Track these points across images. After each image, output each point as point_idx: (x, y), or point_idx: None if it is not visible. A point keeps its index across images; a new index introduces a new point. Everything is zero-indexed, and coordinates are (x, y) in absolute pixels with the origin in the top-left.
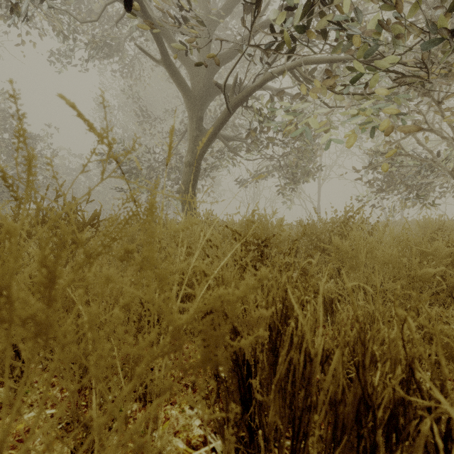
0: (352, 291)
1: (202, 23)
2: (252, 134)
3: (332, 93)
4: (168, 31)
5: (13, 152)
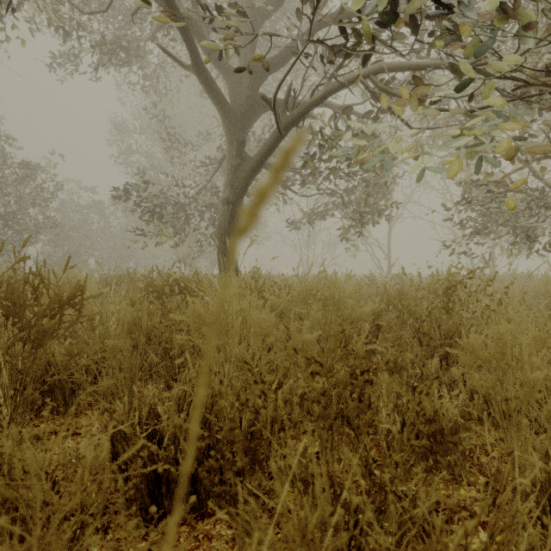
0: (471, 400)
1: (244, 12)
2: (310, 163)
3: (421, 107)
4: (200, 28)
5: (6, 185)
